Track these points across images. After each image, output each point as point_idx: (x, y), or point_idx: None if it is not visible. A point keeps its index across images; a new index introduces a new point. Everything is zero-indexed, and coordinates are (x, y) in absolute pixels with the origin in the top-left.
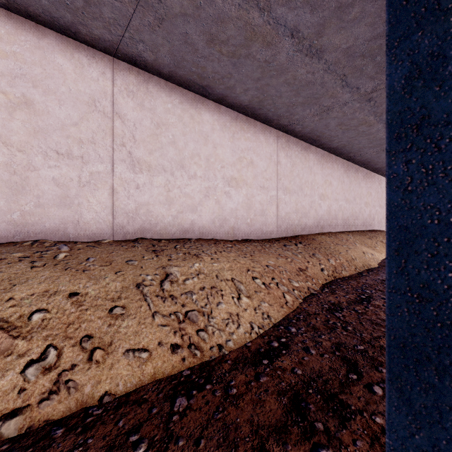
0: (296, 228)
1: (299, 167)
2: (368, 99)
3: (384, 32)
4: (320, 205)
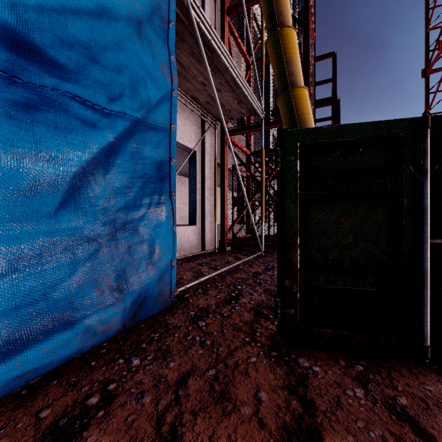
0: None
1: None
2: None
3: None
4: None
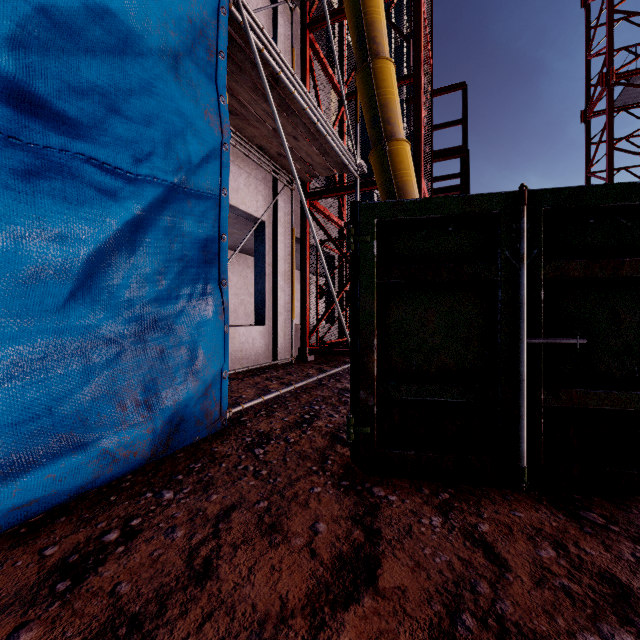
0: None
1: None
2: None
3: None
4: None
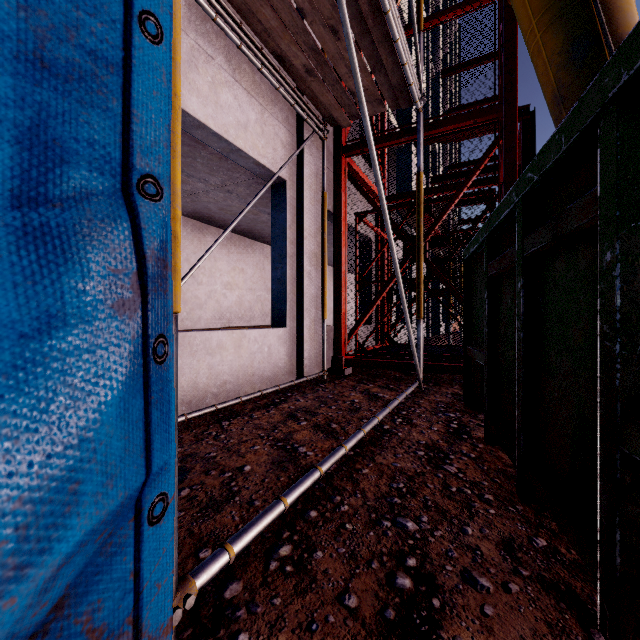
0: (185, 322)
1: (190, 250)
2: (228, 191)
3: (184, 142)
4: (226, 295)
